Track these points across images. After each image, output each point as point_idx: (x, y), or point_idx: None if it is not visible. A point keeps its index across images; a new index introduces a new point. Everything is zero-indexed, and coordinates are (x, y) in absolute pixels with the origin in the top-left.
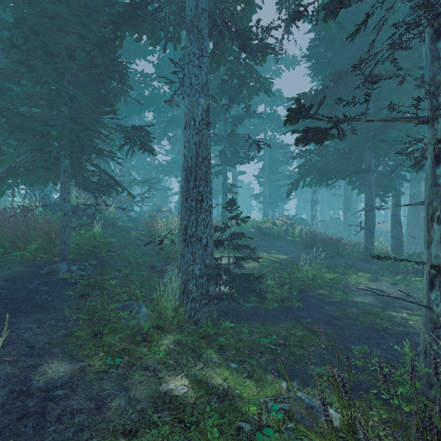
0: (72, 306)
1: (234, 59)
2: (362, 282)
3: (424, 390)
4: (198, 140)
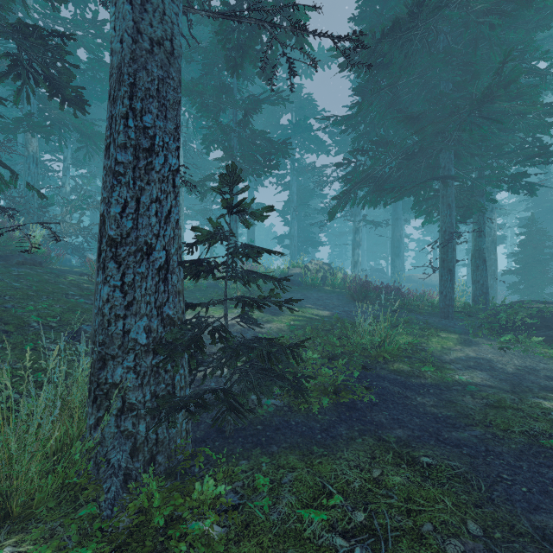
0: None
1: None
2: (451, 348)
3: None
4: None
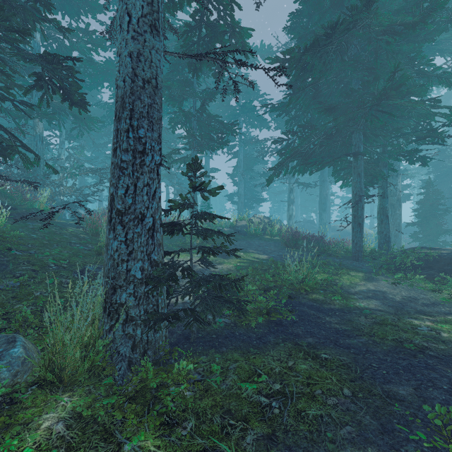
0: None
1: None
2: (357, 283)
3: None
4: (137, 50)
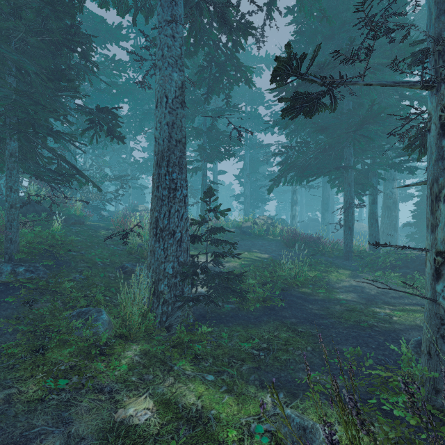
0: (11, 315)
1: (213, 44)
2: (343, 280)
3: (429, 397)
4: (171, 120)
